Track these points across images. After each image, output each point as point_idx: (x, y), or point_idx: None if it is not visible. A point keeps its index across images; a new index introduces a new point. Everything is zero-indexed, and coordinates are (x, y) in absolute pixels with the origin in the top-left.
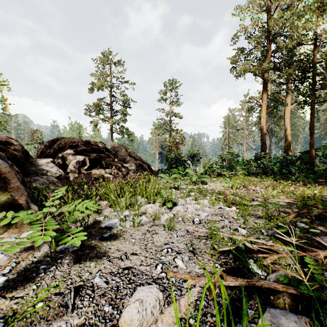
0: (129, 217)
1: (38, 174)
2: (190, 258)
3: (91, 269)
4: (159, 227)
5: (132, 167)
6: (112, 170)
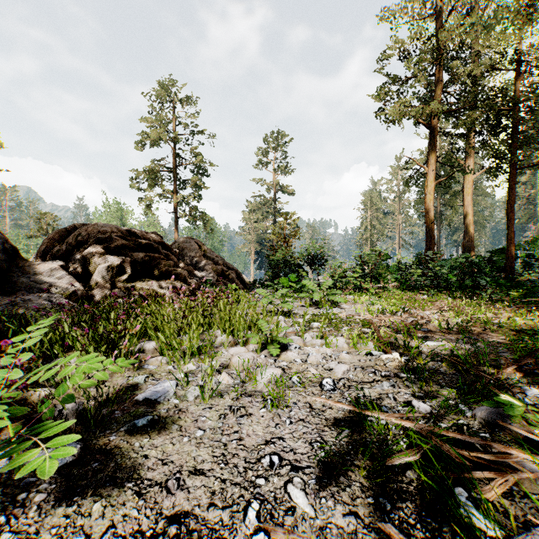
0: (195, 377)
1: (33, 290)
2: (321, 484)
3: (92, 521)
4: (254, 399)
5: (209, 277)
6: (172, 282)
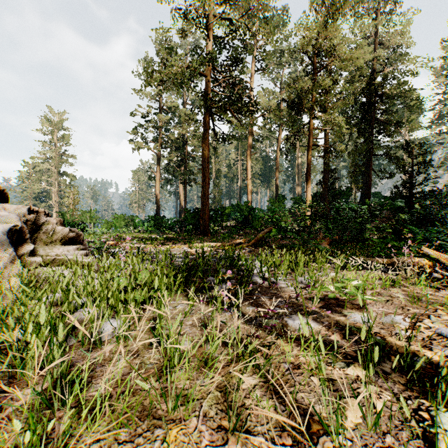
0: None
1: None
2: None
3: None
4: None
5: None
6: None
